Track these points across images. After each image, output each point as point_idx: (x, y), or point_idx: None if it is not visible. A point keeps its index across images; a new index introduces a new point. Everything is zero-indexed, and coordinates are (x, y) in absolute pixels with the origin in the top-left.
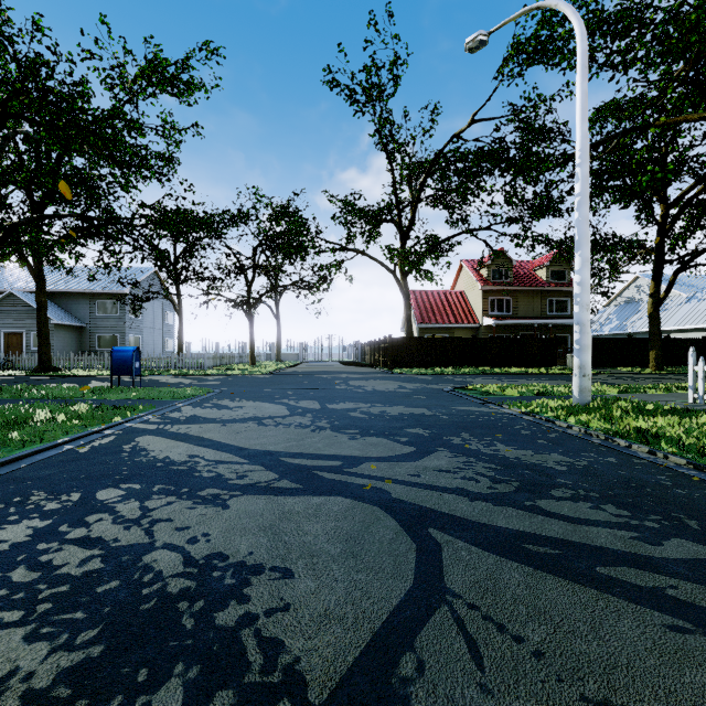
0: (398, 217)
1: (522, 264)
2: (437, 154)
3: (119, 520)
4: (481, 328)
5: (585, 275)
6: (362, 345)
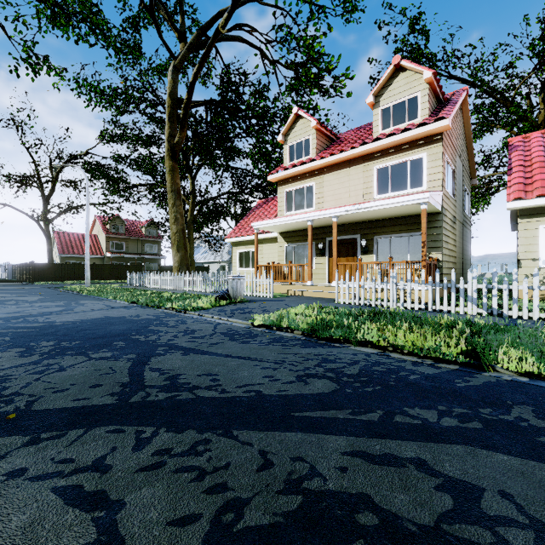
0: (41, 187)
1: (135, 223)
2: (67, 160)
3: None
4: (105, 258)
5: (88, 251)
6: (13, 266)
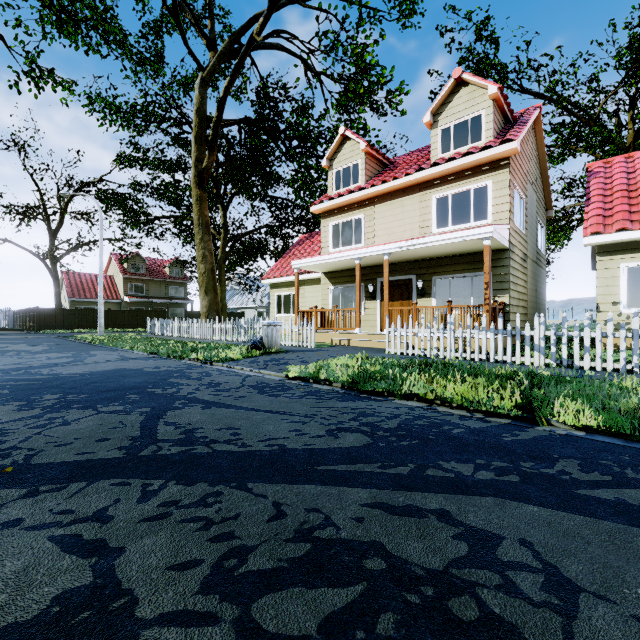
0: (47, 220)
1: (157, 261)
2: (78, 188)
3: None
4: (123, 303)
5: (101, 294)
6: (14, 313)
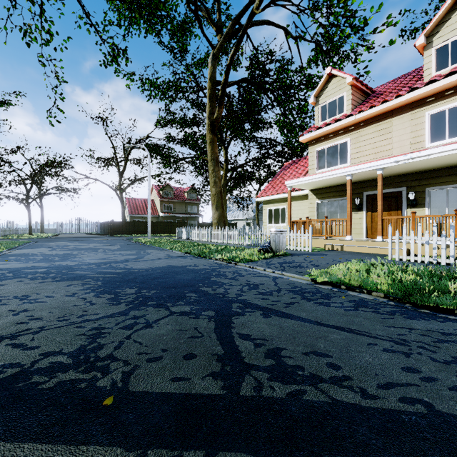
0: (118, 166)
1: (180, 189)
2: (135, 144)
3: (56, 247)
4: (159, 217)
5: (149, 211)
6: (100, 224)
